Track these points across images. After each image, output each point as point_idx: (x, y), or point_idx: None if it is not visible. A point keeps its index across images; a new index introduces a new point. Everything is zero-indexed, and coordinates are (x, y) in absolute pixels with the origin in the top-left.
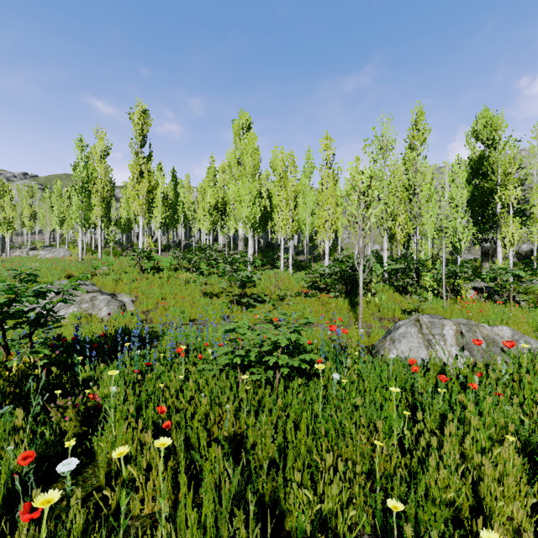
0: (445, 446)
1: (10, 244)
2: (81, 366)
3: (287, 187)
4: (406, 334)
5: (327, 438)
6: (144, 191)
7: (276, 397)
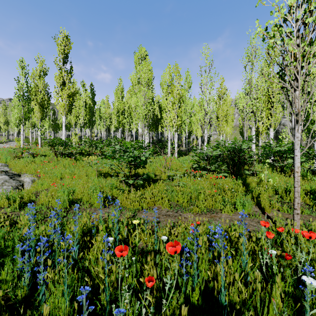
0: None
1: None
2: None
3: (173, 90)
4: None
5: None
6: (65, 96)
7: None
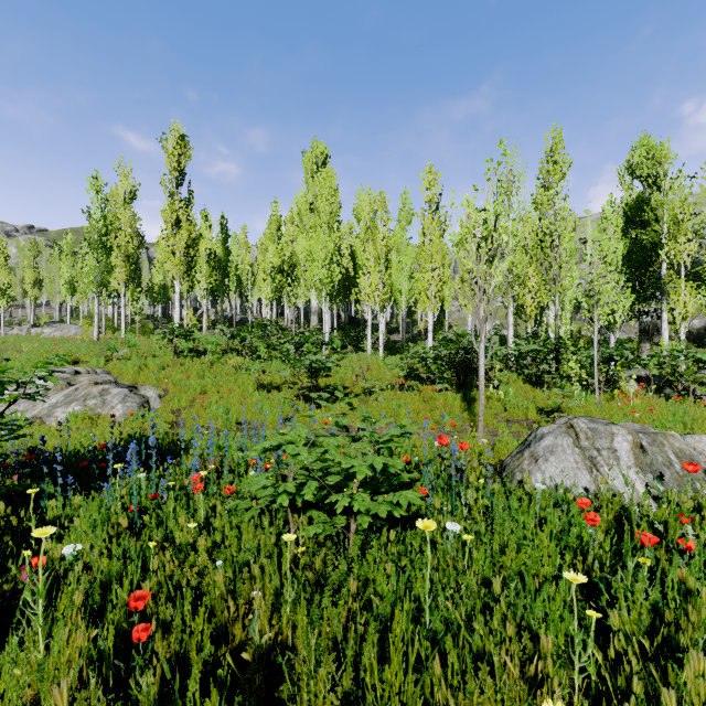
0: None
1: (8, 319)
2: (46, 501)
3: (377, 239)
4: (555, 447)
5: (439, 650)
6: (181, 246)
7: (351, 562)
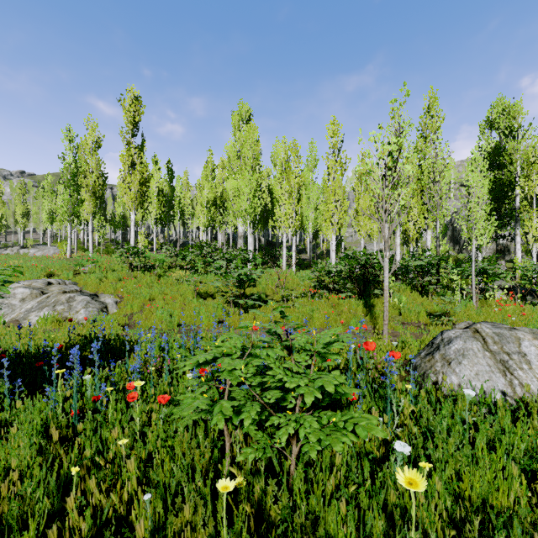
0: None
1: (4, 242)
2: None
3: (290, 178)
4: (466, 351)
5: None
6: (135, 183)
7: (292, 487)
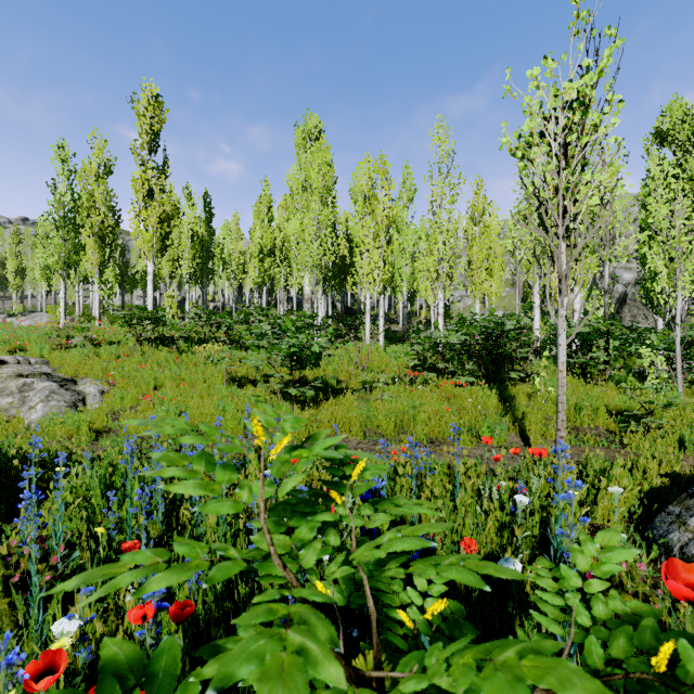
0: None
1: None
2: None
3: (376, 210)
4: None
5: None
6: (154, 220)
7: None
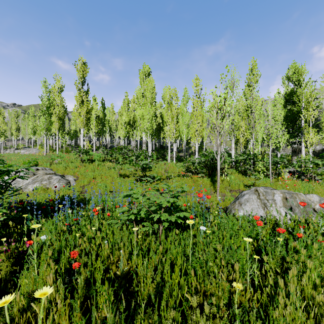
0: (291, 287)
1: (4, 146)
2: (29, 221)
3: (172, 109)
4: (249, 199)
5: (196, 274)
6: (84, 112)
7: (160, 243)
